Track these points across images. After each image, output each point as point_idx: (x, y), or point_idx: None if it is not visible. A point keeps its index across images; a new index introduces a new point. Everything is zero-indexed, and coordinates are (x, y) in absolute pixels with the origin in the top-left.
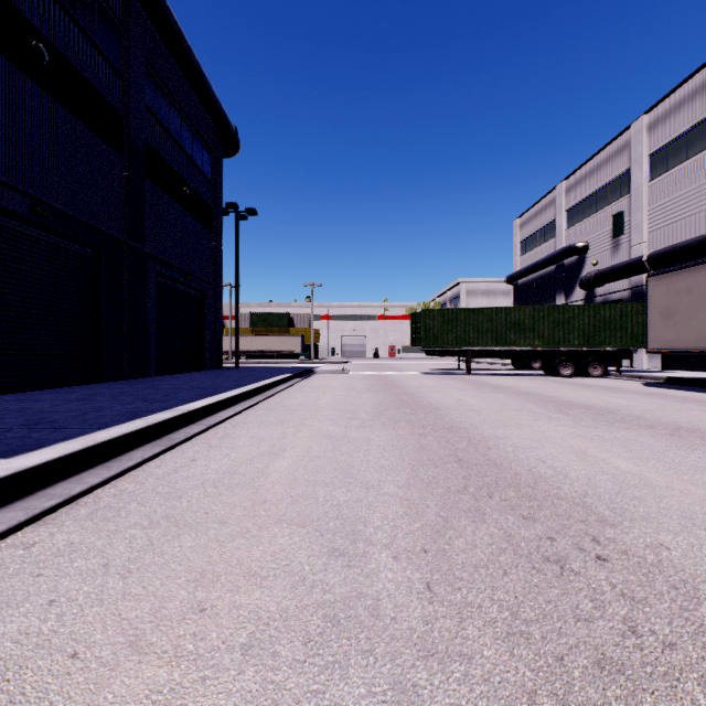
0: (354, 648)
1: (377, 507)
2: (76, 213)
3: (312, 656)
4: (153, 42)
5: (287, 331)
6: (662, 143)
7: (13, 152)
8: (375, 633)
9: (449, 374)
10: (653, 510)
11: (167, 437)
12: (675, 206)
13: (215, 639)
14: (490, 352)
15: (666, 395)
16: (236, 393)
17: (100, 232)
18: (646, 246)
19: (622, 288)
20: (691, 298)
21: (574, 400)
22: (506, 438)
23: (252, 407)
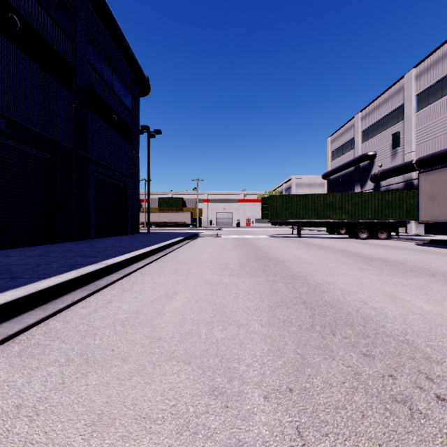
0: None
1: (247, 345)
2: (40, 130)
3: None
4: (93, 19)
5: (181, 209)
6: (425, 87)
7: None
8: None
9: (286, 237)
10: None
11: (93, 283)
12: (434, 128)
13: None
14: (313, 223)
15: (434, 251)
16: (146, 250)
17: (57, 143)
18: (415, 154)
19: (398, 181)
20: None
21: (373, 255)
22: (334, 284)
23: (156, 260)
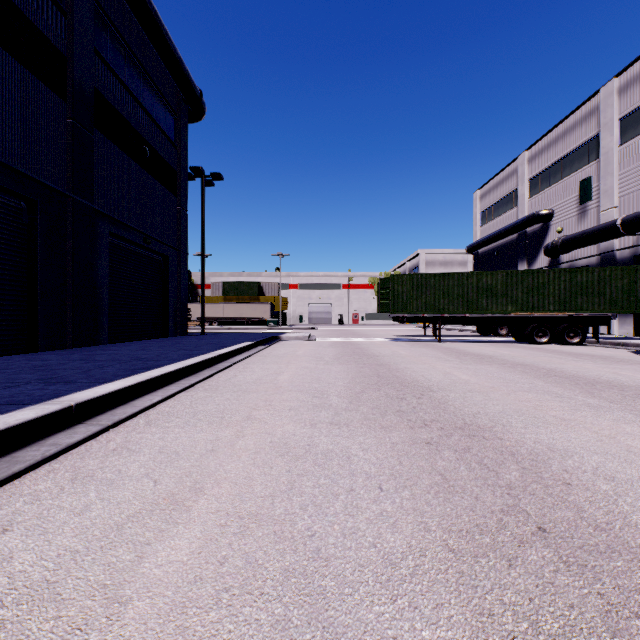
0: None
1: None
2: (1, 157)
3: None
4: None
5: (257, 299)
6: (635, 106)
7: None
8: None
9: (418, 341)
10: None
11: (9, 457)
12: None
13: None
14: (460, 318)
15: None
16: (175, 367)
17: (35, 182)
18: (617, 211)
19: (590, 254)
20: None
21: (586, 375)
22: (571, 453)
23: (193, 386)
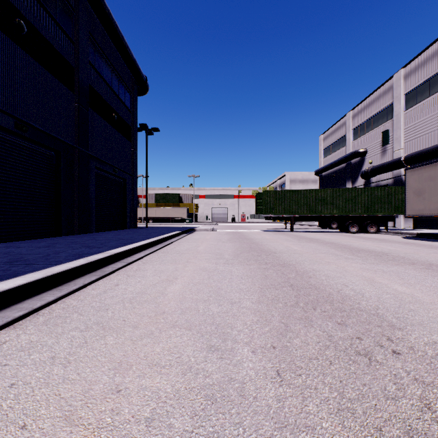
0: (228, 421)
1: (239, 317)
2: (44, 129)
3: (197, 428)
4: (94, 22)
5: (178, 205)
6: (413, 87)
7: (4, 89)
8: (242, 409)
9: (280, 231)
10: (425, 318)
11: (100, 270)
12: (422, 126)
13: (127, 413)
14: (305, 217)
15: (418, 244)
16: (146, 242)
17: (60, 141)
18: (403, 151)
19: (388, 177)
20: (434, 182)
21: (360, 247)
22: (320, 271)
23: (155, 251)
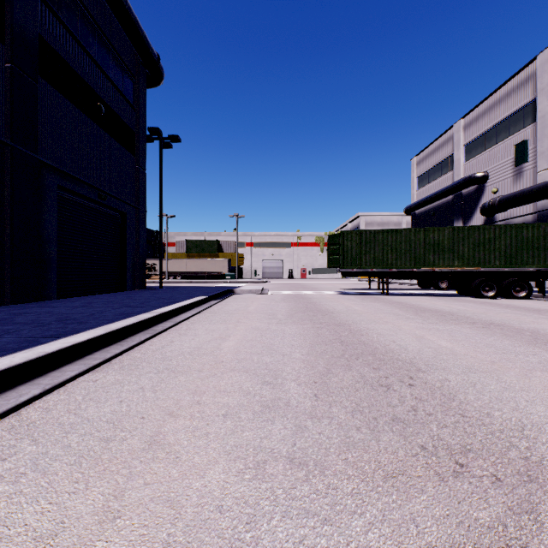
0: None
1: None
2: None
3: None
4: None
5: (216, 255)
6: None
7: None
8: None
9: (365, 294)
10: None
11: None
12: None
13: None
14: (408, 273)
15: None
16: (90, 336)
17: None
18: None
19: (526, 212)
20: None
21: None
22: None
23: (109, 361)
